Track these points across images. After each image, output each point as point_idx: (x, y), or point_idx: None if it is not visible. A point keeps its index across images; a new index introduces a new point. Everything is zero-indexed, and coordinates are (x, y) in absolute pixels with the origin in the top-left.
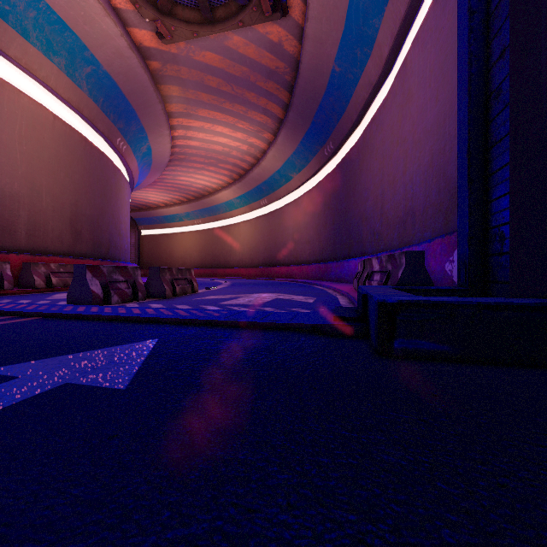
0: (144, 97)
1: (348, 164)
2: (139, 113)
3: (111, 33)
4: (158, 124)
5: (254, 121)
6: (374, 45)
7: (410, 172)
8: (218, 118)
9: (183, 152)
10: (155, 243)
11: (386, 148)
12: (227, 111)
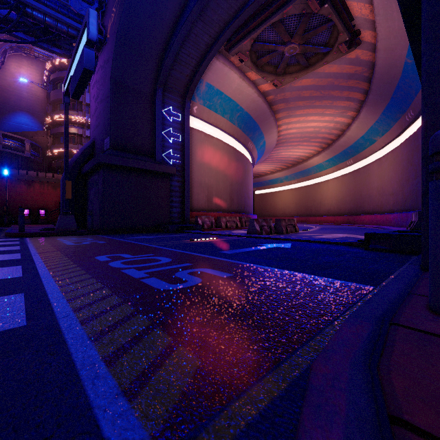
0: (263, 117)
1: None
2: (260, 125)
3: (250, 94)
4: (270, 127)
5: (338, 107)
6: None
7: None
8: (310, 112)
9: (284, 138)
10: (264, 199)
11: None
12: (317, 106)
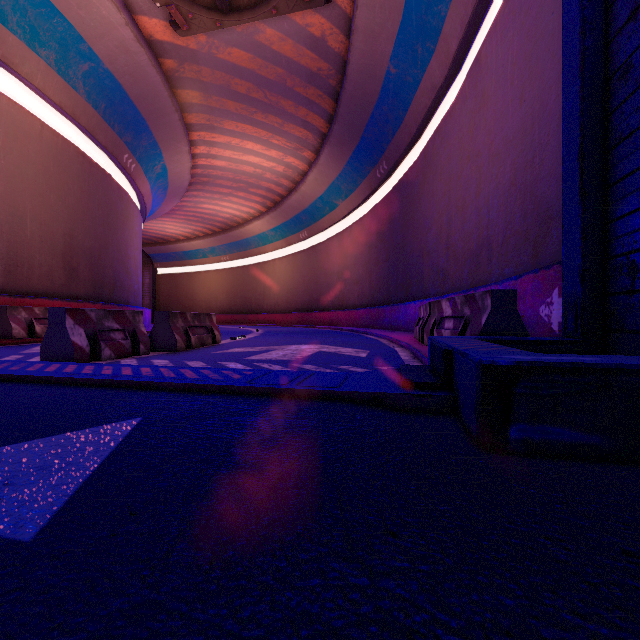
0: (156, 104)
1: (405, 188)
2: (151, 124)
3: (113, 21)
4: (175, 138)
5: (291, 136)
6: (439, 39)
7: (485, 193)
8: (248, 132)
9: (206, 174)
10: (174, 283)
11: (454, 166)
12: (259, 123)
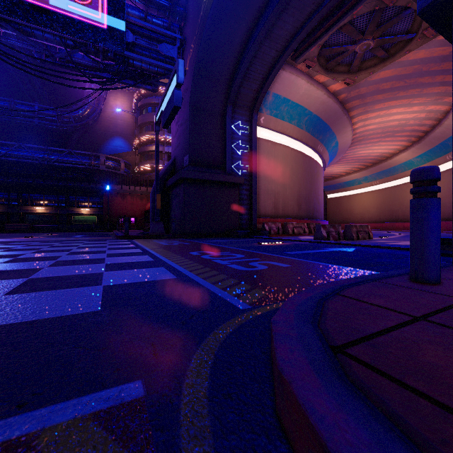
0: (335, 117)
1: None
2: (331, 126)
3: (319, 96)
4: (343, 127)
5: (430, 94)
6: None
7: None
8: (392, 104)
9: (361, 135)
10: (338, 203)
11: None
12: (401, 97)
